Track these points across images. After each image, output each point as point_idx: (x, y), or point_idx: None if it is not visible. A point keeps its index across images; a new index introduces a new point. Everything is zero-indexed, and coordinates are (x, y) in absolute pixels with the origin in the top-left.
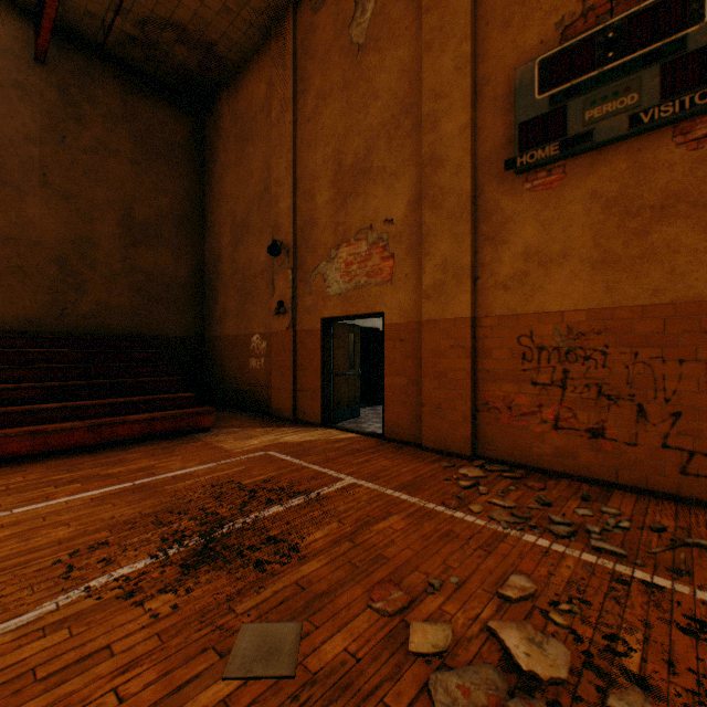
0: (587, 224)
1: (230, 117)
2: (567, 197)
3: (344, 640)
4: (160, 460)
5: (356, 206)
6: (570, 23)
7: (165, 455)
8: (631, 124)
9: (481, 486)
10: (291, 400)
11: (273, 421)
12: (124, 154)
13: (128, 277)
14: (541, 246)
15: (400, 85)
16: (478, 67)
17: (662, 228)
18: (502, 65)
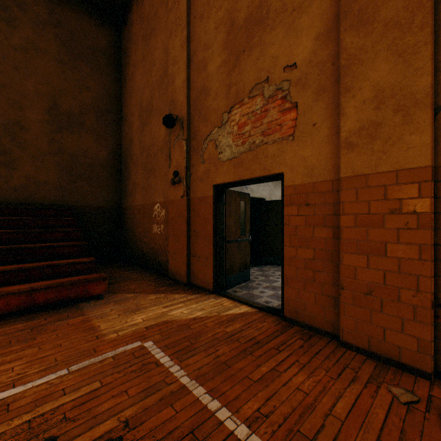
0: None
1: (138, 22)
2: None
3: None
4: (5, 356)
5: (249, 60)
6: None
7: (20, 345)
8: None
9: None
10: (184, 265)
11: (168, 284)
12: (51, 54)
13: (55, 157)
14: None
15: None
16: None
17: None
18: None
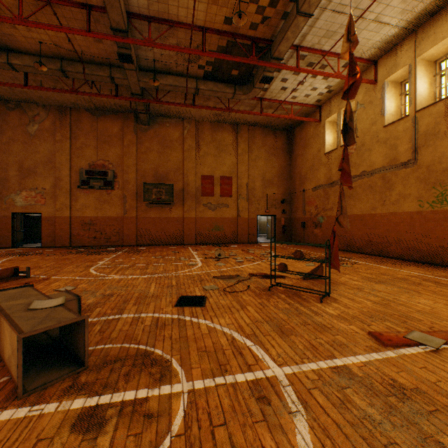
0: (94, 202)
1: None
2: (91, 196)
3: (59, 254)
4: None
5: (30, 180)
6: (91, 165)
7: None
8: (100, 188)
9: (73, 248)
10: None
11: None
12: None
13: None
14: (86, 204)
15: (49, 154)
16: (72, 163)
17: (105, 205)
18: (78, 165)
